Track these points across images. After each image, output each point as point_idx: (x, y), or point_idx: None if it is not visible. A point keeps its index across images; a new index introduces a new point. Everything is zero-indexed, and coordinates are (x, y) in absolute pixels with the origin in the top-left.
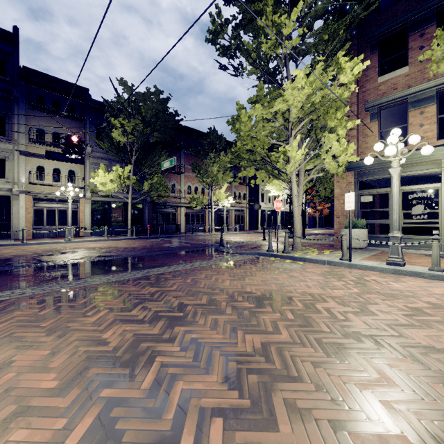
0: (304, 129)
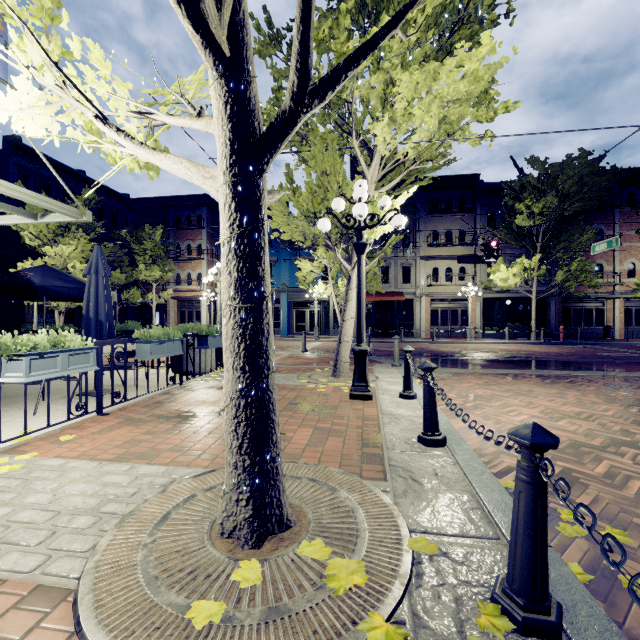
0: None
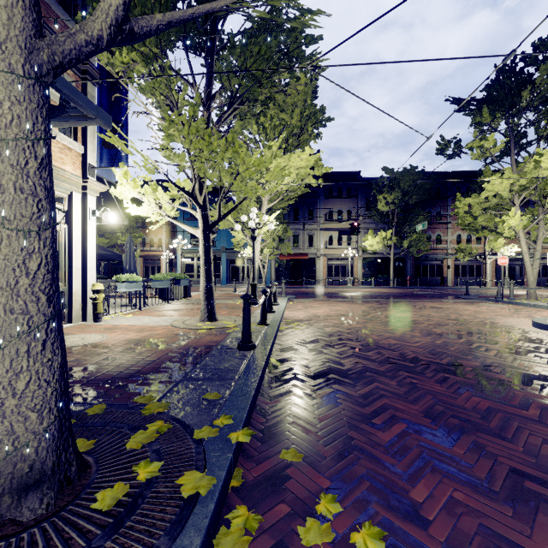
0: (533, 195)
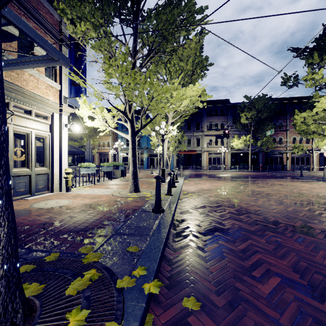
0: None
